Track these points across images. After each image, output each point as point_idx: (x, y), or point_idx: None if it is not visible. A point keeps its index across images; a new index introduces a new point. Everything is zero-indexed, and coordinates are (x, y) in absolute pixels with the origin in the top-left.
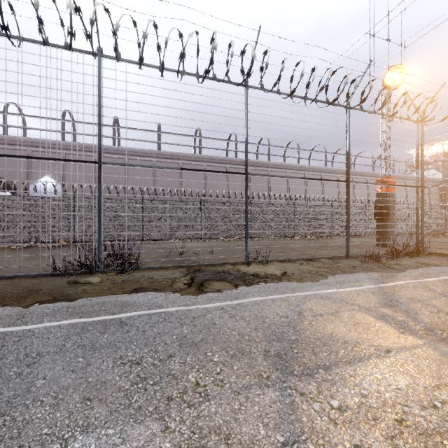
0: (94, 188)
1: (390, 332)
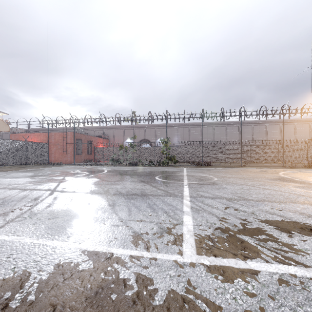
0: (177, 141)
1: (258, 170)
